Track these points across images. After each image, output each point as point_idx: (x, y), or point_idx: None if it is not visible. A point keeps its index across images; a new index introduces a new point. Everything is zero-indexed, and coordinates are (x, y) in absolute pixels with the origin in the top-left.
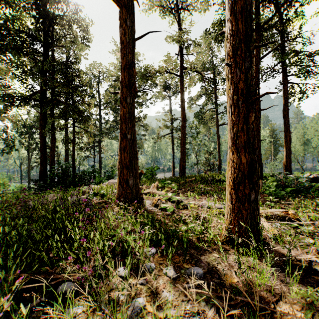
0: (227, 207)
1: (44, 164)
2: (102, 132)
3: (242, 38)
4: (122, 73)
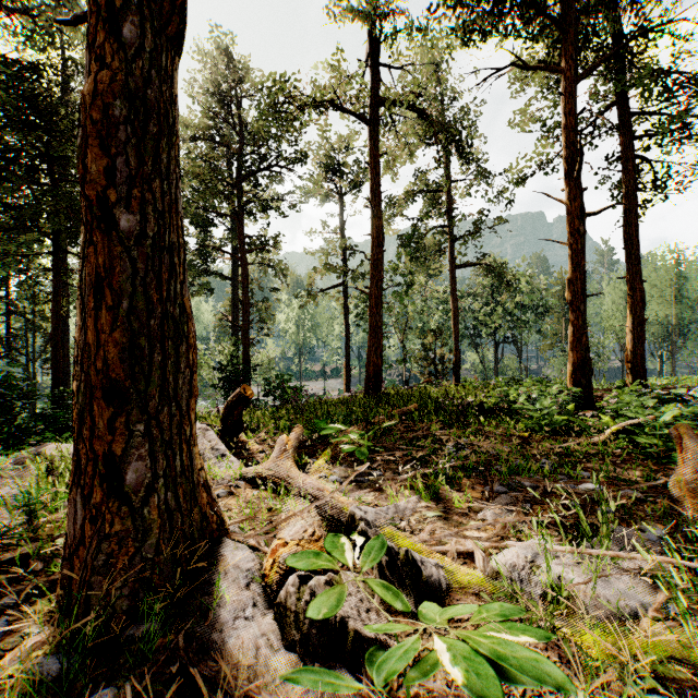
0: None
1: None
2: None
3: None
4: None
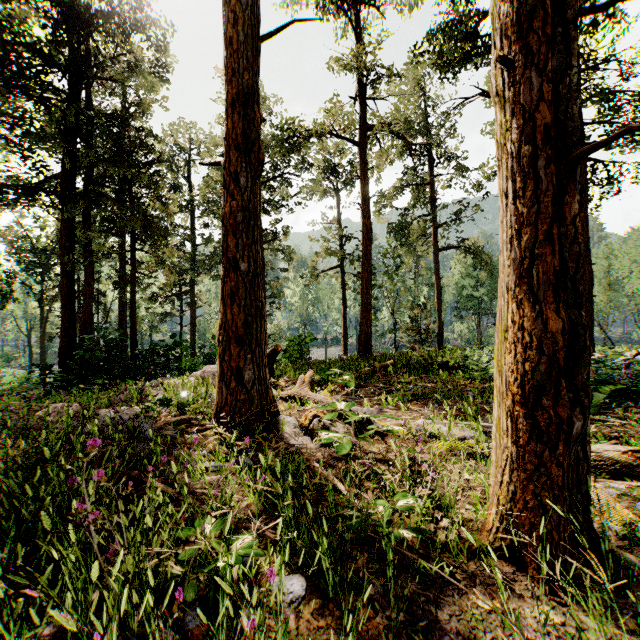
0: (499, 449)
1: (70, 331)
2: (198, 264)
3: None
4: (227, 116)
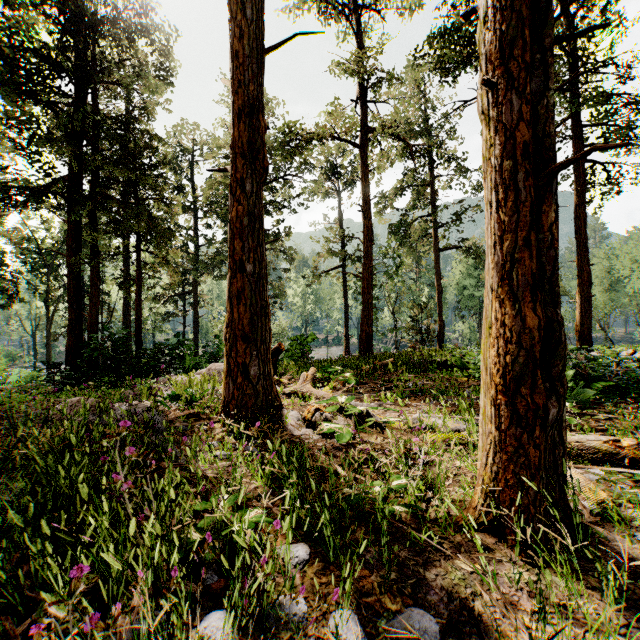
0: (484, 435)
1: (77, 330)
2: (201, 265)
3: (526, 15)
4: (234, 125)
